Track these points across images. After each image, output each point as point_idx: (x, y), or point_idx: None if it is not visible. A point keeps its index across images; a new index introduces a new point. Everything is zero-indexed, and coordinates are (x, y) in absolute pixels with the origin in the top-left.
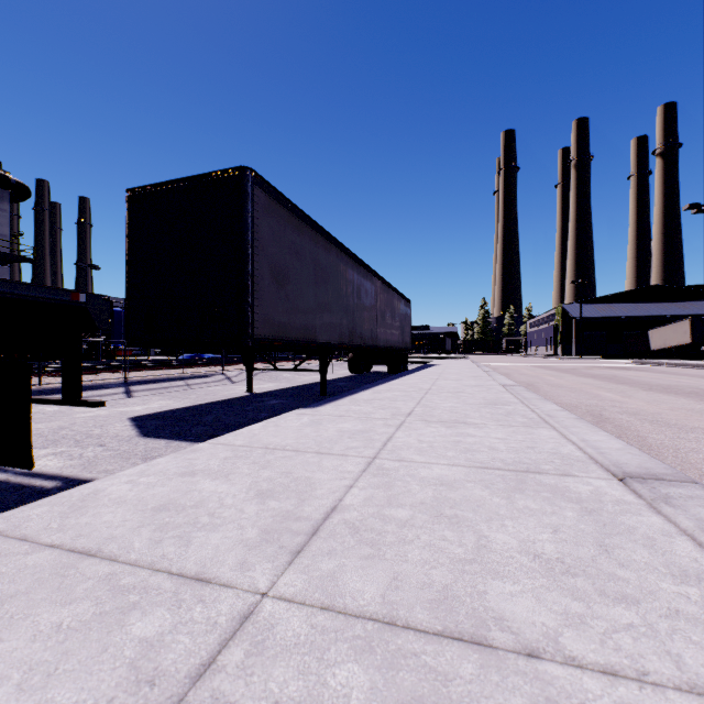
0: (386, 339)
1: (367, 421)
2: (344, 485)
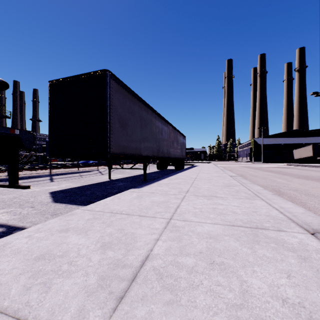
0: (174, 154)
1: (166, 196)
2: (154, 238)
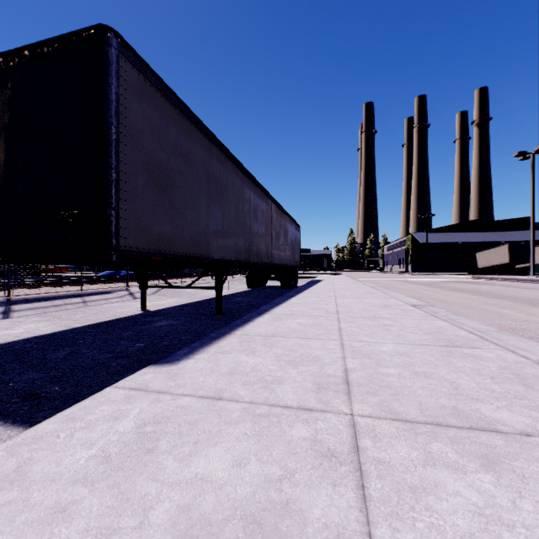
0: (280, 257)
1: (271, 429)
2: None
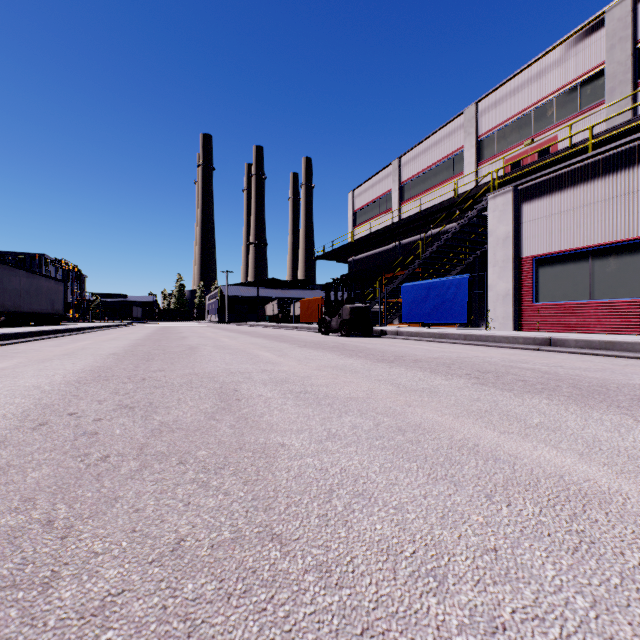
0: (32, 307)
1: None
2: None
